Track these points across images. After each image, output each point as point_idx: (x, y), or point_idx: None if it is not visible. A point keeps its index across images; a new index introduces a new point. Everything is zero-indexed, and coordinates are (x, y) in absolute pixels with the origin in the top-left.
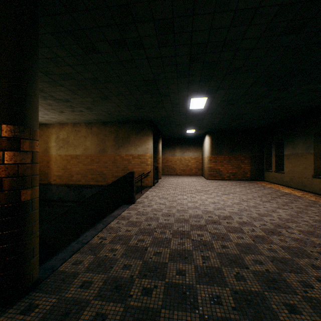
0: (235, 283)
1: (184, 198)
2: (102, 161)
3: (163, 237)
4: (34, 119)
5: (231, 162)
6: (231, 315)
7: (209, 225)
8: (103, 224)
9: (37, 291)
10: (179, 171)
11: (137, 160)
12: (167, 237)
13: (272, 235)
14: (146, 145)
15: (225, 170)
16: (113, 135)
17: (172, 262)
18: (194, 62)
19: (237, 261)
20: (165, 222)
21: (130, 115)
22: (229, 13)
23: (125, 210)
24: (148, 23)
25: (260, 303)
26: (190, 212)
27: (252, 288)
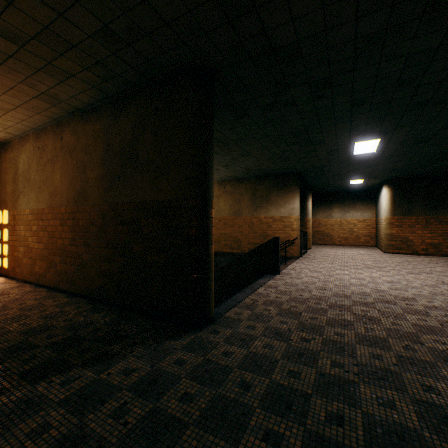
0: (402, 351)
1: (345, 274)
2: (236, 224)
3: (318, 307)
4: (212, 192)
5: (430, 227)
6: (391, 367)
7: (378, 304)
8: (251, 289)
9: (215, 324)
10: (338, 240)
11: (278, 223)
12: (323, 308)
13: None
14: (291, 205)
15: (419, 239)
16: (249, 194)
17: (329, 326)
18: (357, 106)
19: (410, 337)
20: (320, 295)
21: (271, 168)
22: (400, 58)
23: (270, 279)
24: (302, 86)
25: (428, 367)
26: (352, 288)
27: (421, 357)
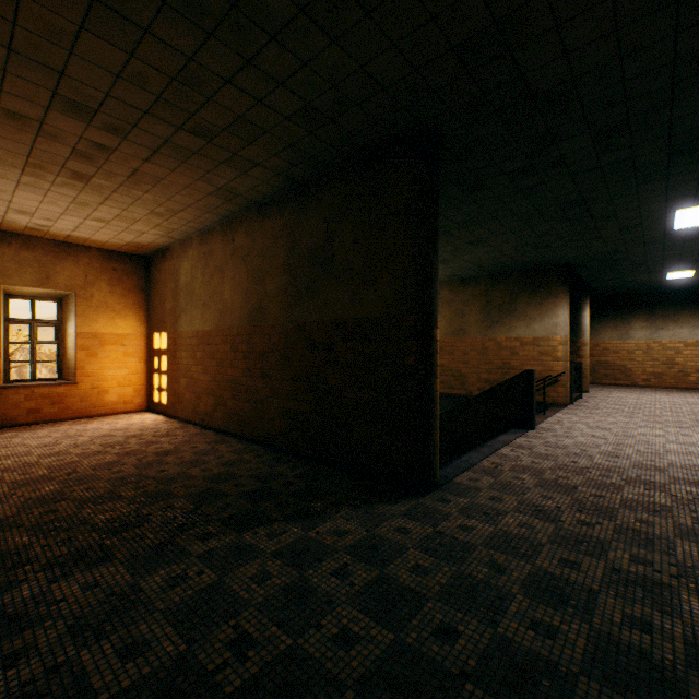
0: None
1: (655, 434)
2: (457, 350)
3: (605, 481)
4: (437, 304)
5: None
6: None
7: None
8: (488, 448)
9: (442, 491)
10: (643, 378)
11: (530, 349)
12: (615, 483)
13: None
14: (552, 318)
15: None
16: (480, 302)
17: (626, 509)
18: (679, 155)
19: None
20: (608, 464)
21: (518, 260)
22: None
23: (519, 436)
24: (578, 137)
25: None
26: (671, 458)
27: None
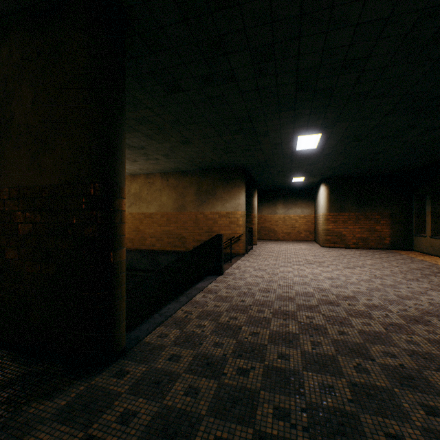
0: (355, 374)
1: (288, 271)
2: (180, 220)
3: (260, 317)
4: (122, 175)
5: (359, 223)
6: (347, 407)
7: (322, 306)
8: (187, 297)
9: (125, 358)
10: (282, 235)
11: (224, 219)
12: (266, 317)
13: (414, 325)
14: (237, 200)
15: (351, 234)
16: (194, 188)
17: (272, 344)
18: (301, 91)
19: (359, 350)
20: (263, 299)
21: (216, 161)
22: (349, 28)
23: (212, 282)
24: (242, 53)
25: (386, 399)
26: (296, 288)
27: (377, 382)
